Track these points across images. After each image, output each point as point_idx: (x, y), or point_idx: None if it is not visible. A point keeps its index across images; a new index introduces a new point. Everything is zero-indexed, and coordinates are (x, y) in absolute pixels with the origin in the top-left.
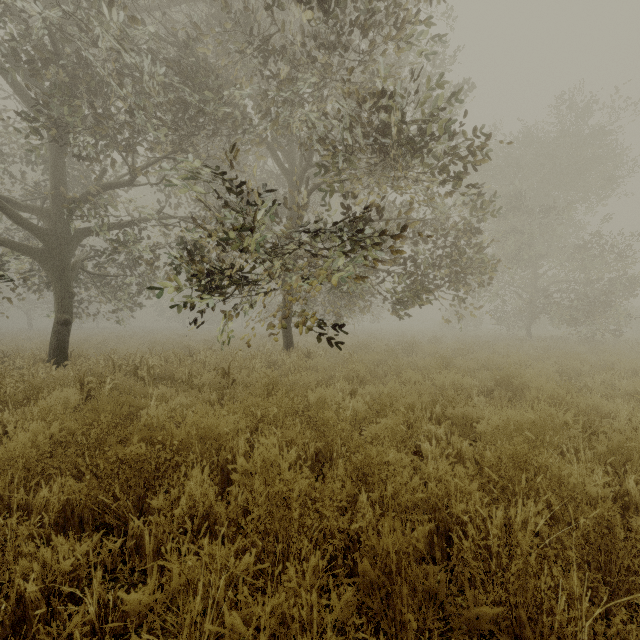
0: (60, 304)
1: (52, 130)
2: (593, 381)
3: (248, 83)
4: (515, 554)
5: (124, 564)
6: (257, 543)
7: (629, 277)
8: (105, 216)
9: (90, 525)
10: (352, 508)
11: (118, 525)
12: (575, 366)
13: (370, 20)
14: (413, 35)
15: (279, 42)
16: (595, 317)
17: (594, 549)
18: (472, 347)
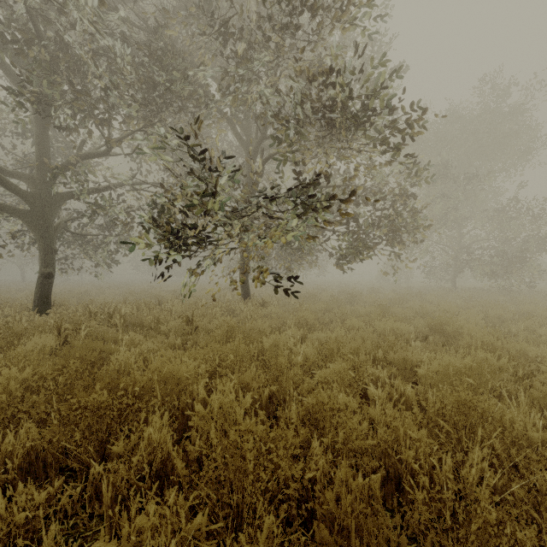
0: (44, 259)
1: (35, 104)
2: (515, 327)
3: (209, 61)
4: (472, 510)
5: (84, 509)
6: (211, 496)
7: (542, 236)
8: (84, 181)
9: (53, 470)
10: (304, 452)
11: (81, 468)
12: (498, 314)
13: (319, 3)
14: (357, 17)
15: (237, 23)
16: (512, 271)
17: (542, 496)
18: (406, 297)
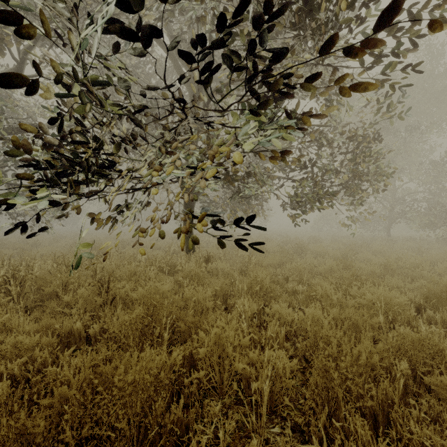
0: None
1: None
2: None
3: None
4: None
5: None
6: None
7: None
8: None
9: None
10: None
11: None
12: None
13: None
14: None
15: None
16: None
17: None
18: (354, 247)
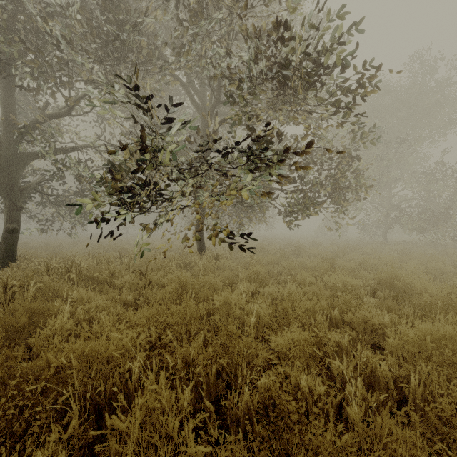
0: (9, 215)
1: None
2: None
3: (161, 17)
4: None
5: None
6: None
7: None
8: (47, 142)
9: None
10: None
11: None
12: (437, 267)
13: None
14: None
15: None
16: (439, 226)
17: None
18: (346, 250)
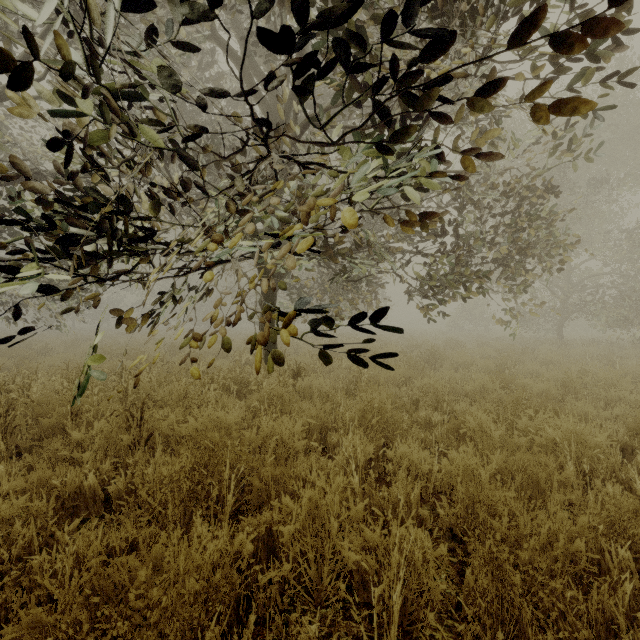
0: None
1: None
2: None
3: None
4: None
5: None
6: None
7: None
8: None
9: None
10: None
11: None
12: None
13: None
14: None
15: None
16: None
17: None
18: (512, 355)
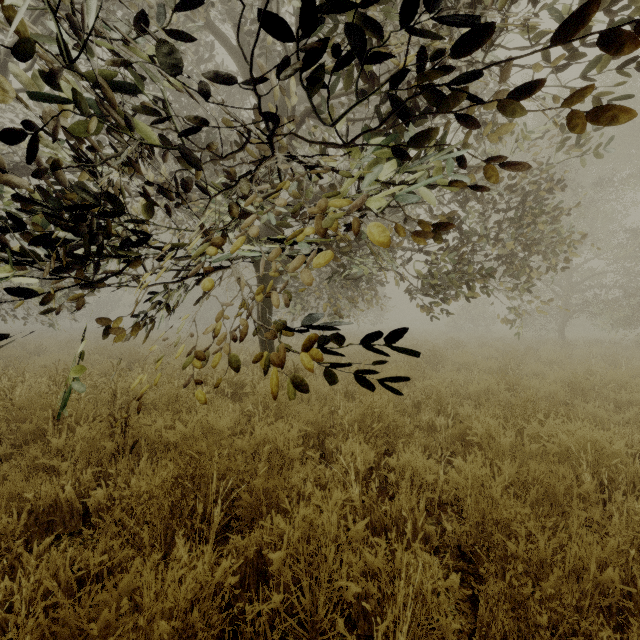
0: None
1: None
2: None
3: None
4: None
5: None
6: None
7: None
8: None
9: None
10: None
11: None
12: None
13: None
14: None
15: None
16: None
17: None
18: (515, 355)
